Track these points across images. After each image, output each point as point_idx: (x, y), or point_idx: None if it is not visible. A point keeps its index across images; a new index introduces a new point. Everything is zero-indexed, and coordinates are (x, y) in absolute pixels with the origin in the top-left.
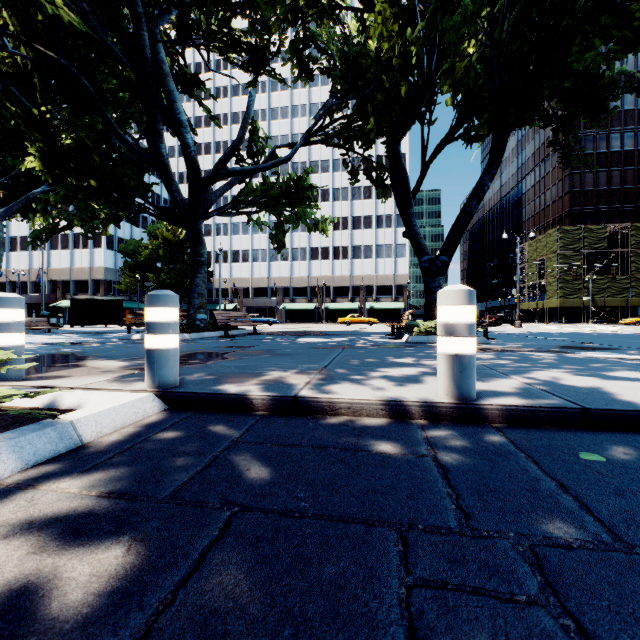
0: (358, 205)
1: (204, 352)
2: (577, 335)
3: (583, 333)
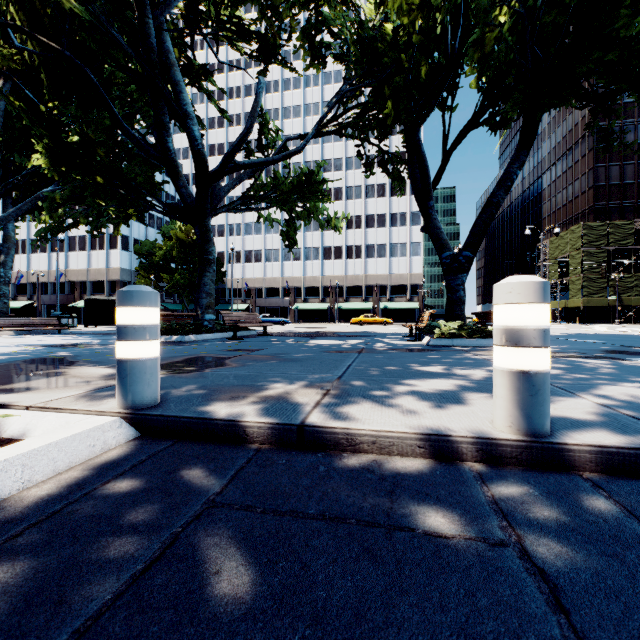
0: (371, 203)
1: (205, 356)
2: (614, 337)
3: (619, 335)
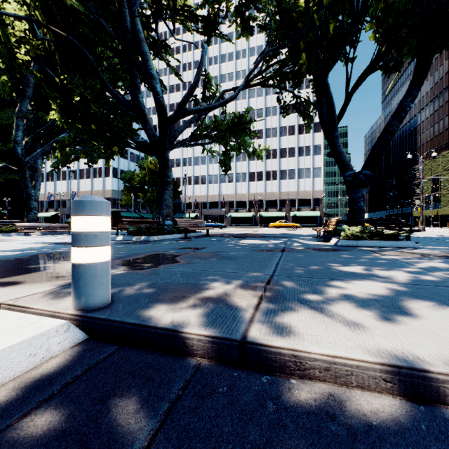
0: (284, 140)
1: (162, 254)
2: None
3: None
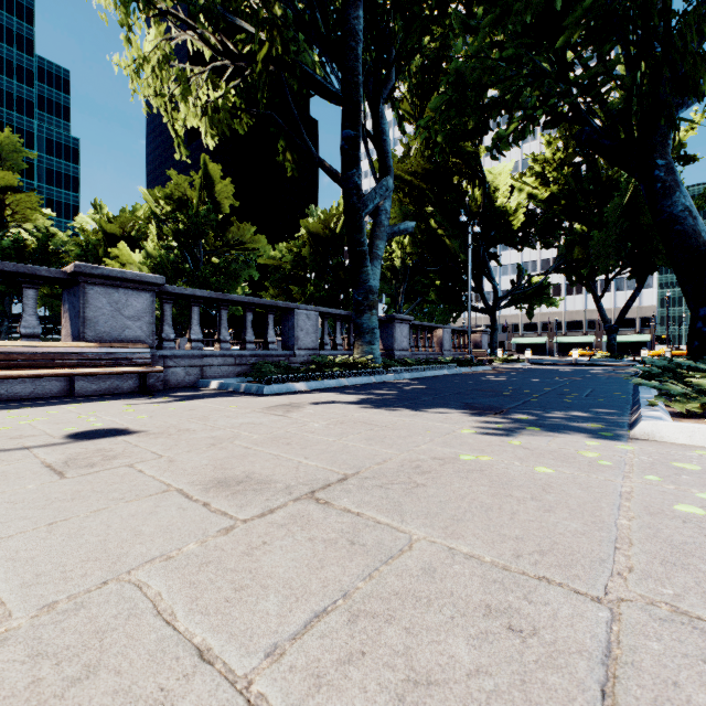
0: None
1: None
2: None
3: None
